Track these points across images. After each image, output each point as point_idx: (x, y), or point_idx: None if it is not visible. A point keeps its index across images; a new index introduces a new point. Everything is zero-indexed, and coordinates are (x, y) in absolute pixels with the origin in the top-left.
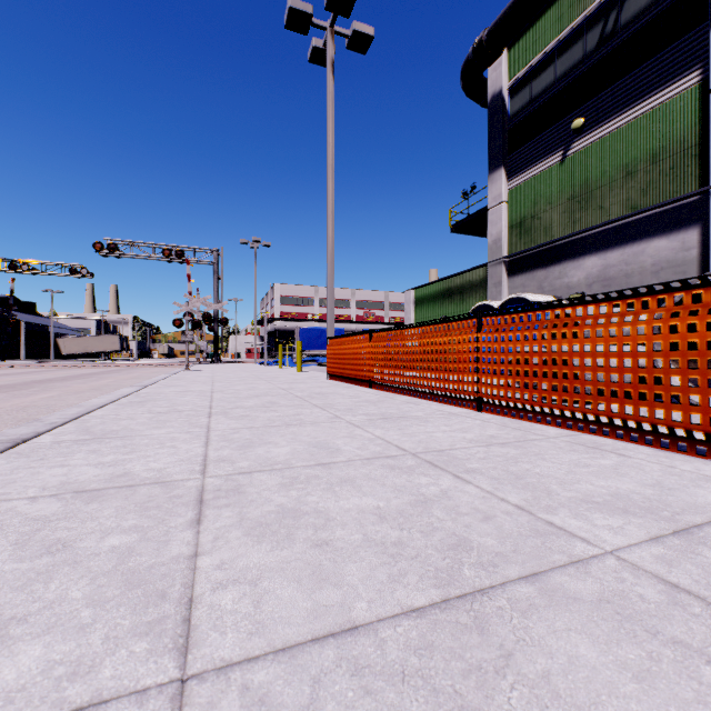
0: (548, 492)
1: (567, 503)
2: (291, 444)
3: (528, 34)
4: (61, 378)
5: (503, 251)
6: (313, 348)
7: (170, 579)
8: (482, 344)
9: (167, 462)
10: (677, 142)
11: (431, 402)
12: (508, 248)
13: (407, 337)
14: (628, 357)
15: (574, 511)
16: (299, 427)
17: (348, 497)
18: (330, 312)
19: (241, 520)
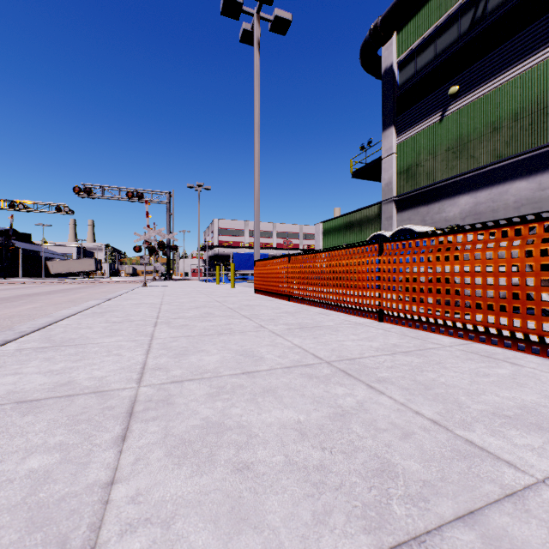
0: (458, 404)
1: (480, 418)
2: (221, 352)
3: (413, 20)
4: (46, 292)
5: (394, 192)
6: (244, 268)
7: (77, 517)
8: (383, 266)
9: (109, 370)
10: (534, 104)
11: (339, 313)
12: (397, 189)
13: (319, 259)
14: (516, 276)
15: (490, 427)
16: (229, 335)
17: (270, 409)
18: (257, 240)
19: (165, 436)
